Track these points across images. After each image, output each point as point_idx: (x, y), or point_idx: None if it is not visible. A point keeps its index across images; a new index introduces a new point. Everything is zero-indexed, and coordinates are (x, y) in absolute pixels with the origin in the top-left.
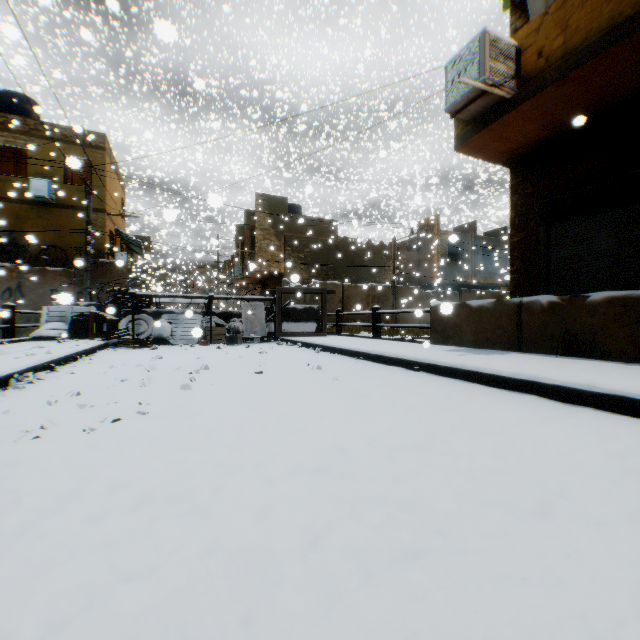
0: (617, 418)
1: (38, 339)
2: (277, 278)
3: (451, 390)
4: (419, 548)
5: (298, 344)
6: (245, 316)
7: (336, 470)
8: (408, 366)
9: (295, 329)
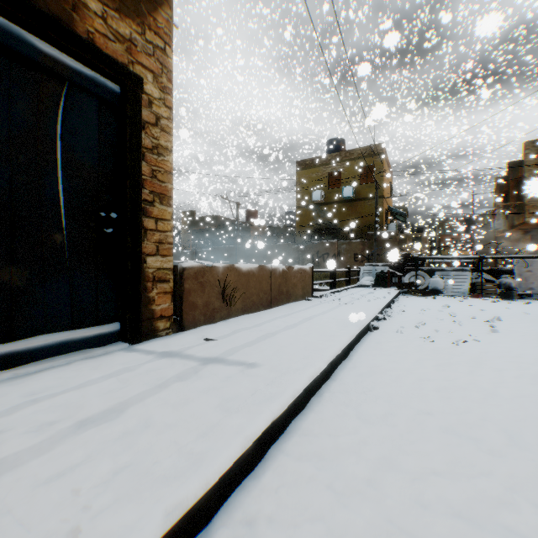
0: None
1: (359, 286)
2: None
3: None
4: None
5: None
6: (516, 272)
7: None
8: None
9: None
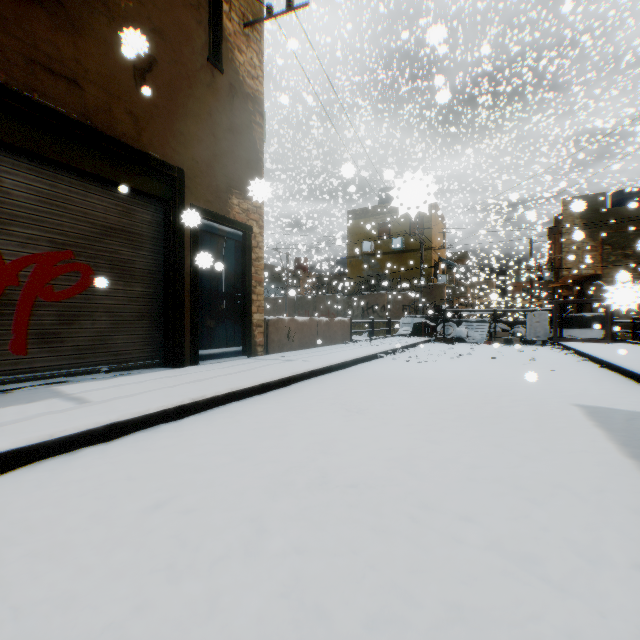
0: (632, 386)
1: (398, 335)
2: (593, 279)
3: (584, 373)
4: (468, 378)
5: (561, 347)
6: (528, 323)
7: (471, 373)
8: (601, 364)
9: (580, 335)
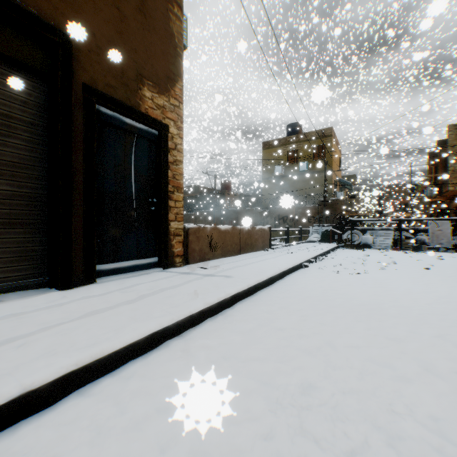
0: None
1: (309, 242)
2: None
3: None
4: (446, 306)
5: None
6: (430, 231)
7: (436, 296)
8: None
9: None
